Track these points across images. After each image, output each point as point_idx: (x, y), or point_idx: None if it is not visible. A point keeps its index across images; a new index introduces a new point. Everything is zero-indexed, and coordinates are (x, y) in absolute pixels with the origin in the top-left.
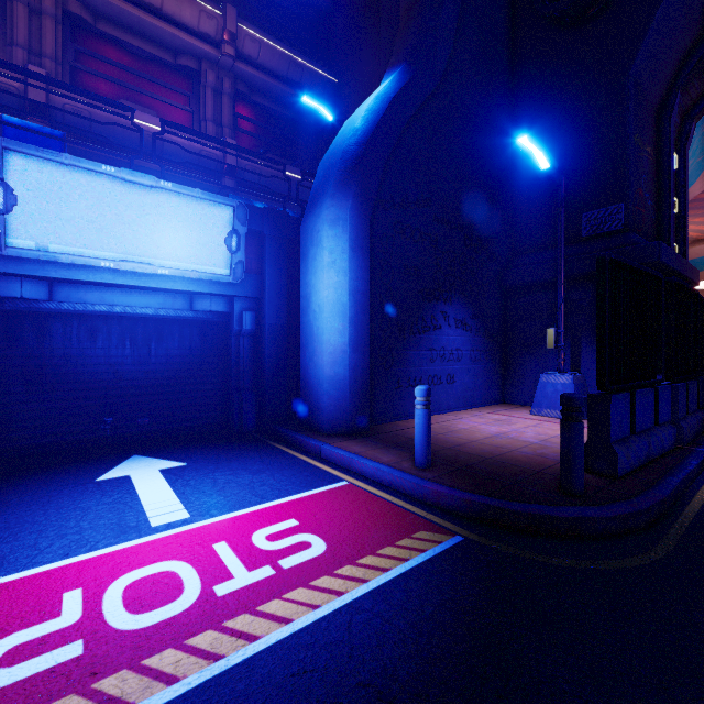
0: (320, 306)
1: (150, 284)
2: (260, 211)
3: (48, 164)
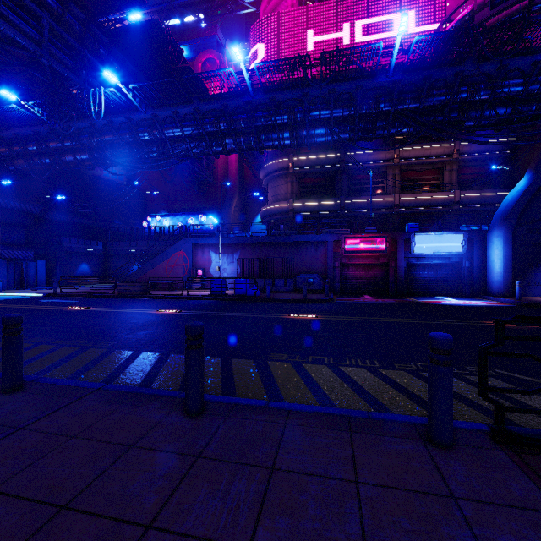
0: (492, 260)
1: (439, 256)
2: (471, 232)
3: (421, 236)
